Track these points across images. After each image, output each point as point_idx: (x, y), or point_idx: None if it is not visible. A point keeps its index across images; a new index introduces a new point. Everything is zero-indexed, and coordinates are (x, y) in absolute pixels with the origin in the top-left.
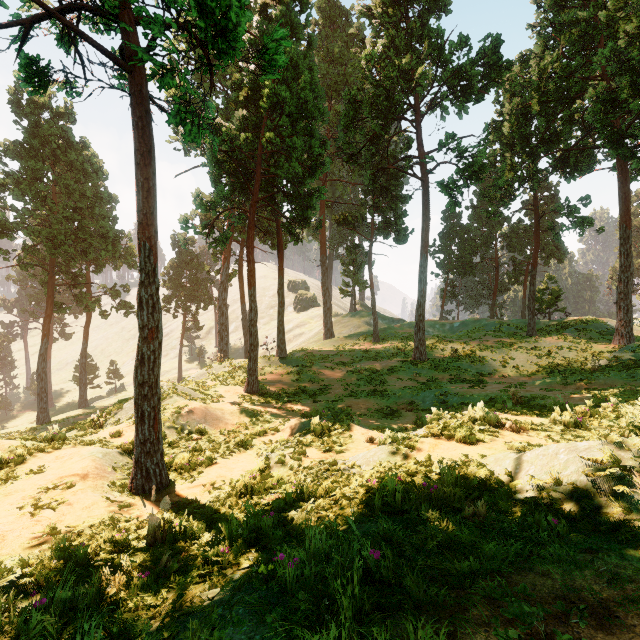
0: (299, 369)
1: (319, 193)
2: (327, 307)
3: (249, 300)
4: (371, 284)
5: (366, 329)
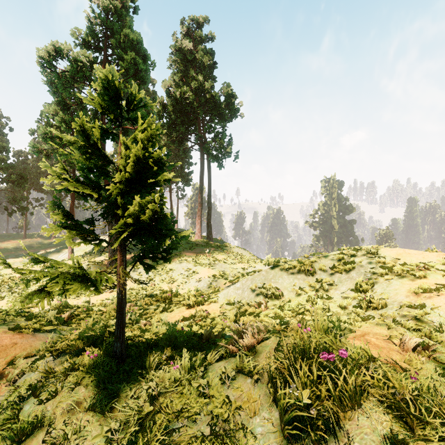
0: None
1: None
2: None
3: None
4: None
5: None
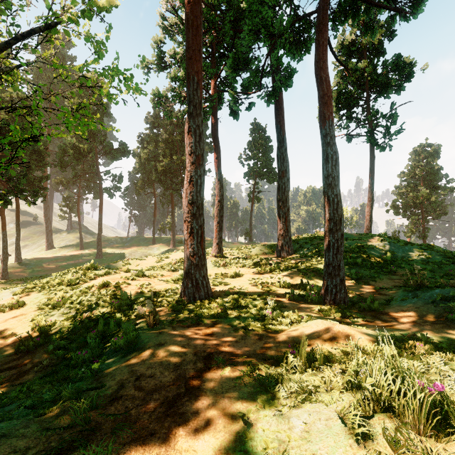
0: (32, 267)
1: (45, 189)
2: (49, 230)
3: (3, 237)
4: (79, 219)
5: (78, 242)
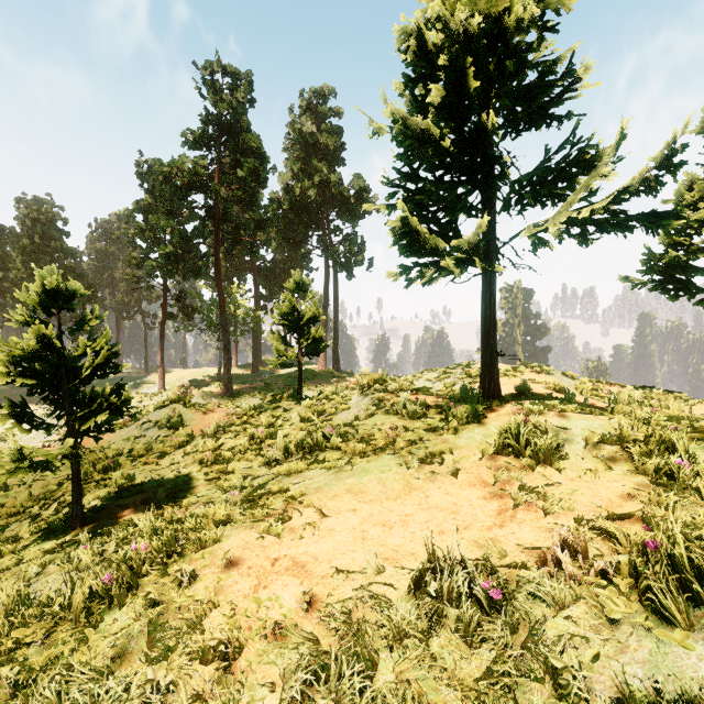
0: None
1: None
2: None
3: None
4: None
5: None
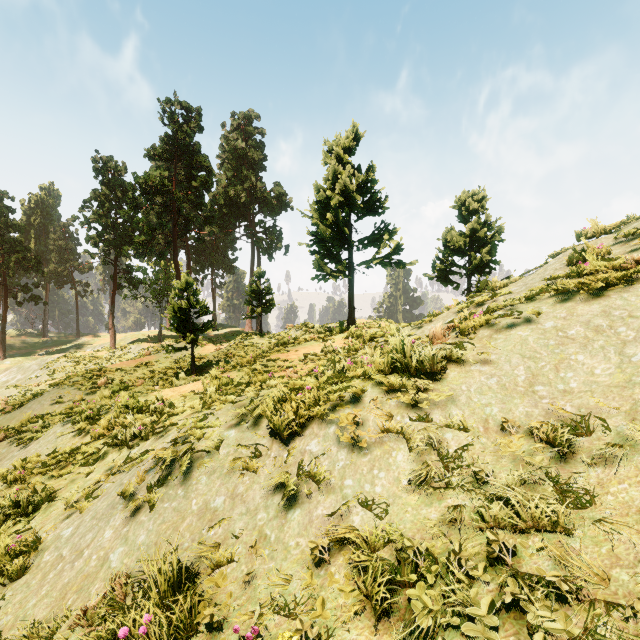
0: None
1: None
2: None
3: None
4: None
5: None
